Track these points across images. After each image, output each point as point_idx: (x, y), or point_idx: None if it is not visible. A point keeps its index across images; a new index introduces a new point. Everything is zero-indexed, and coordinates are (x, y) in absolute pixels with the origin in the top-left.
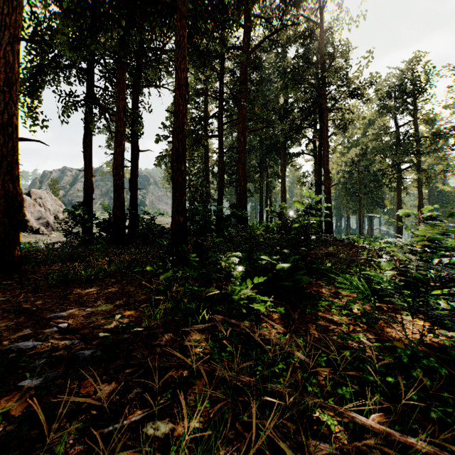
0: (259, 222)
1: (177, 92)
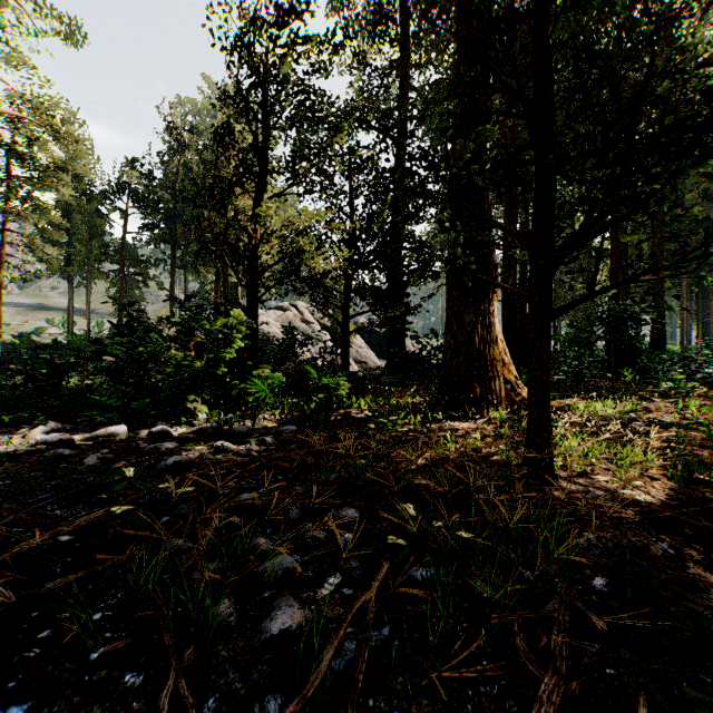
0: (680, 347)
1: (613, 263)
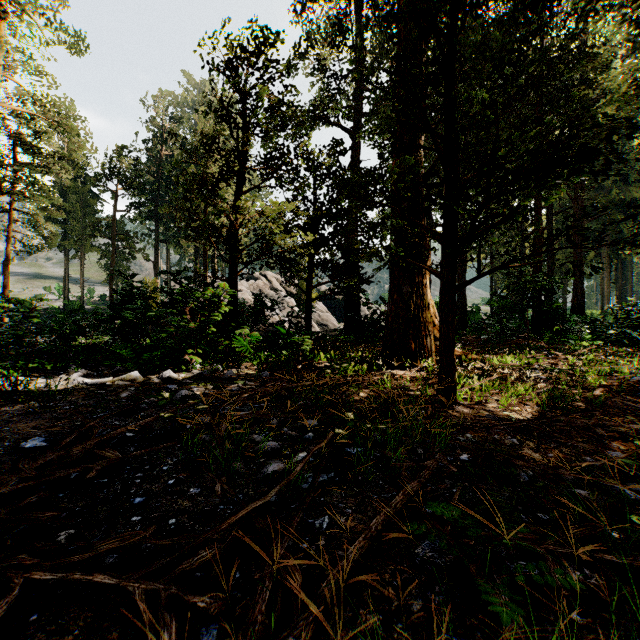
0: (601, 311)
1: (536, 240)
